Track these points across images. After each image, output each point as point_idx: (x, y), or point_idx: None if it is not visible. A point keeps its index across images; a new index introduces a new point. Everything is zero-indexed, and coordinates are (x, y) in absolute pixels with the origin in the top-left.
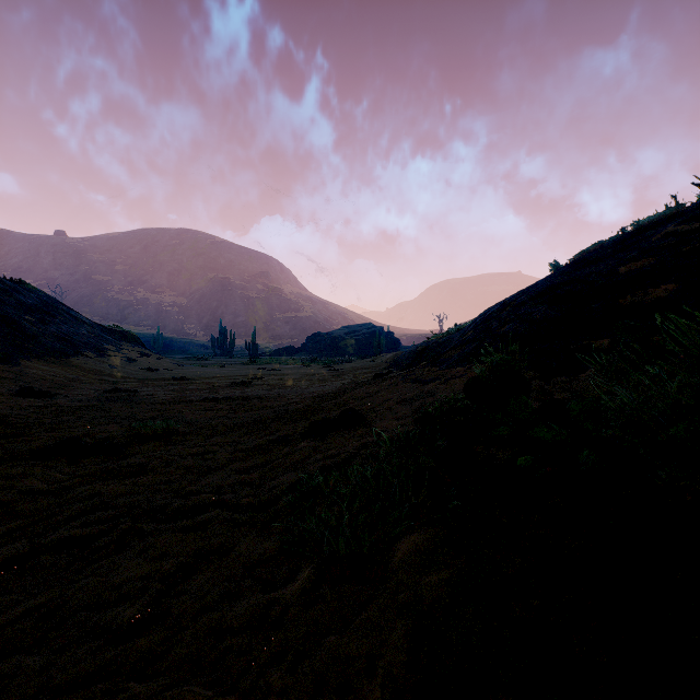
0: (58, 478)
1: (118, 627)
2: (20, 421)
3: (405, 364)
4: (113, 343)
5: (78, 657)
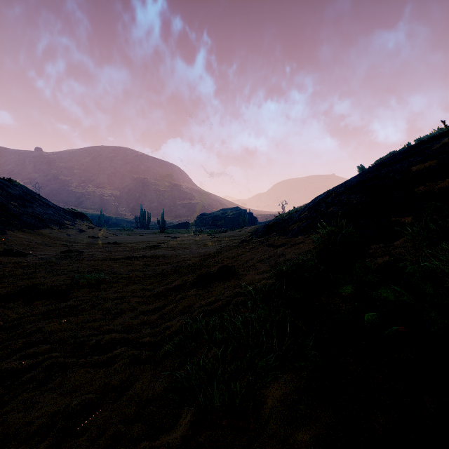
0: (13, 317)
1: None
2: None
3: (261, 234)
4: (70, 220)
5: None
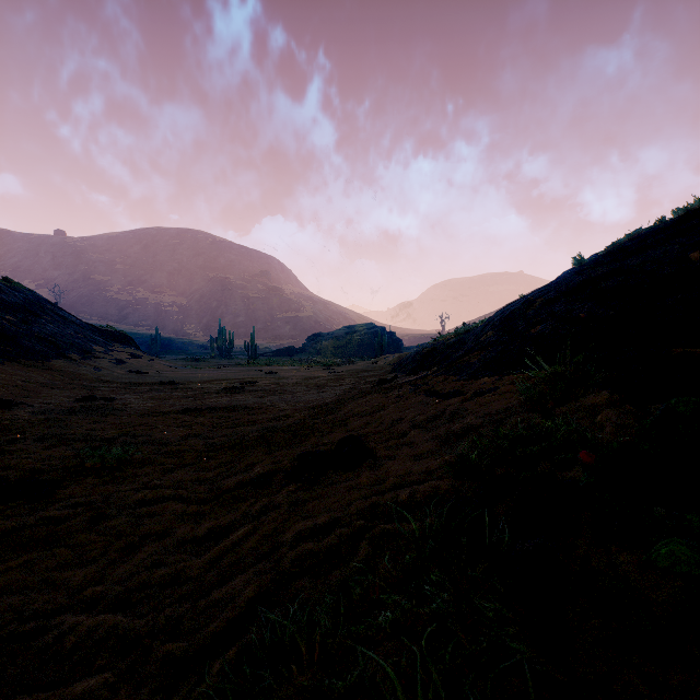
0: None
1: None
2: None
3: (410, 368)
4: (102, 345)
5: None
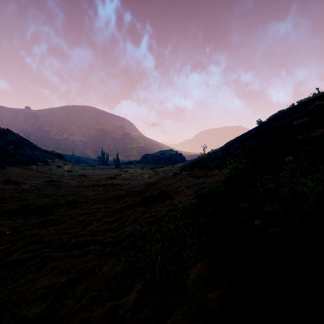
0: (16, 226)
1: (30, 320)
2: (2, 196)
3: (188, 168)
4: (51, 159)
5: None
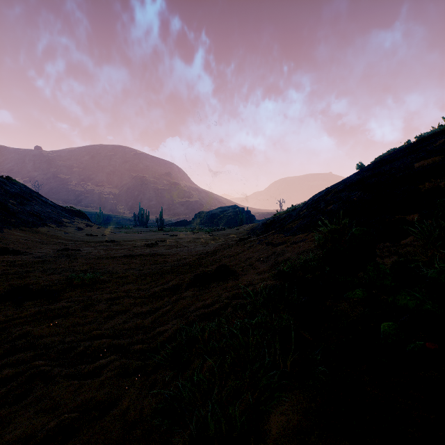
0: (0, 320)
1: None
2: None
3: (259, 232)
4: (68, 218)
5: None
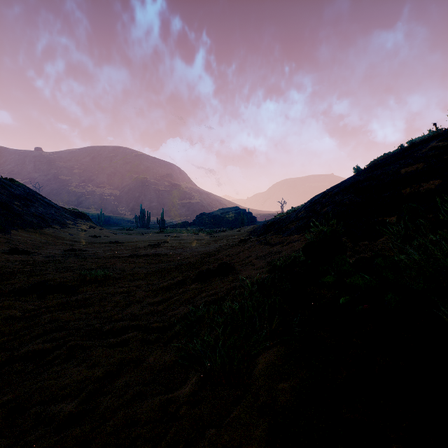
0: (30, 309)
1: (61, 418)
2: (8, 270)
3: (259, 233)
4: (71, 220)
5: (31, 442)
